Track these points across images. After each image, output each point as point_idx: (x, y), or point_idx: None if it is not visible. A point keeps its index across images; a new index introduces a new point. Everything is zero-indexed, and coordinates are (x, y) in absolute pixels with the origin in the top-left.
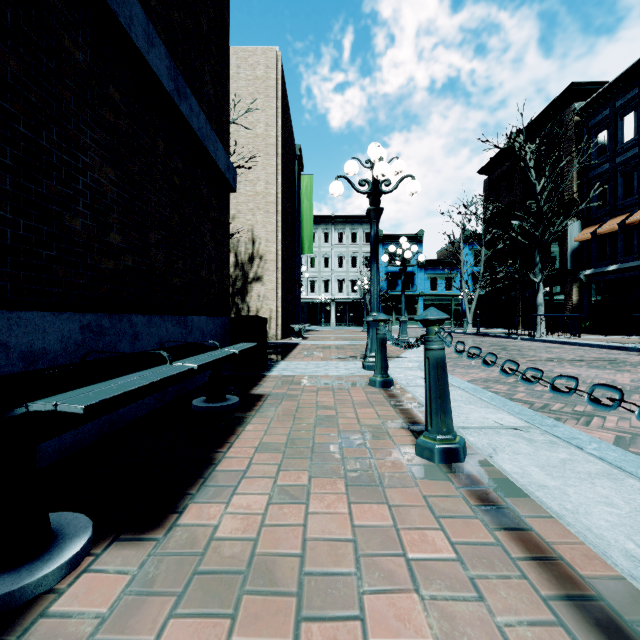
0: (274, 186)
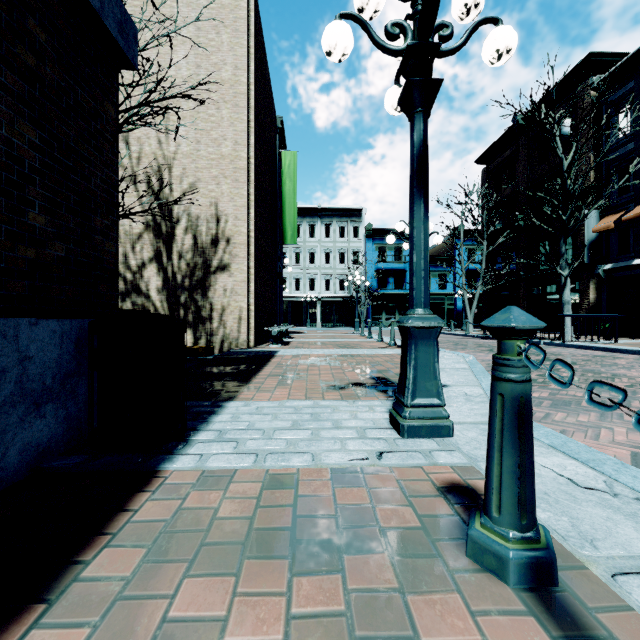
0: (245, 147)
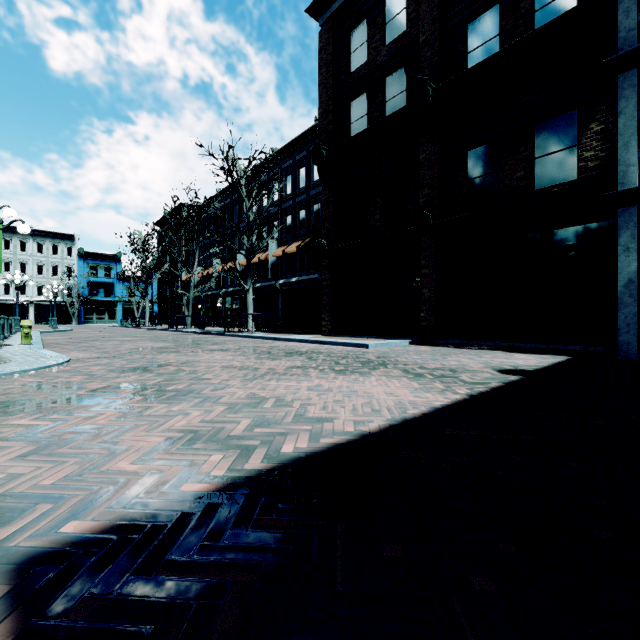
0: None
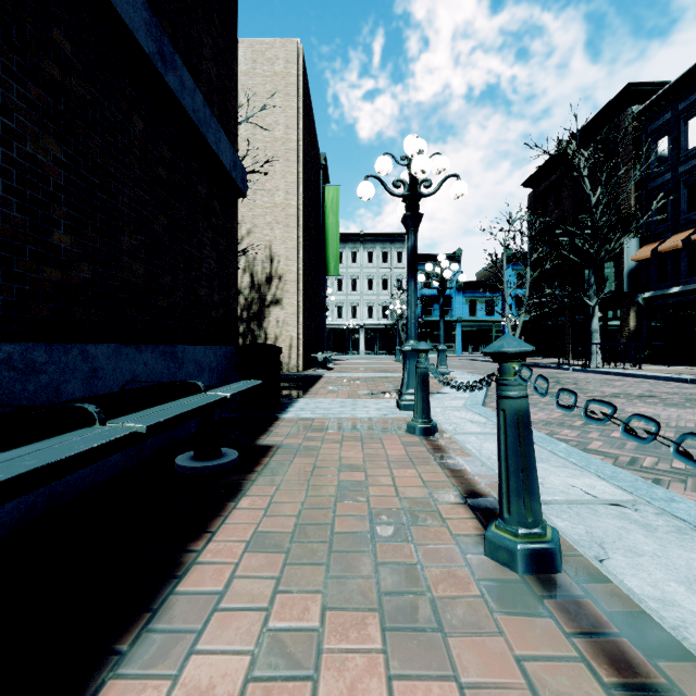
0: (295, 197)
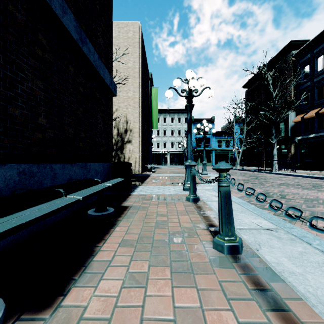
0: (137, 93)
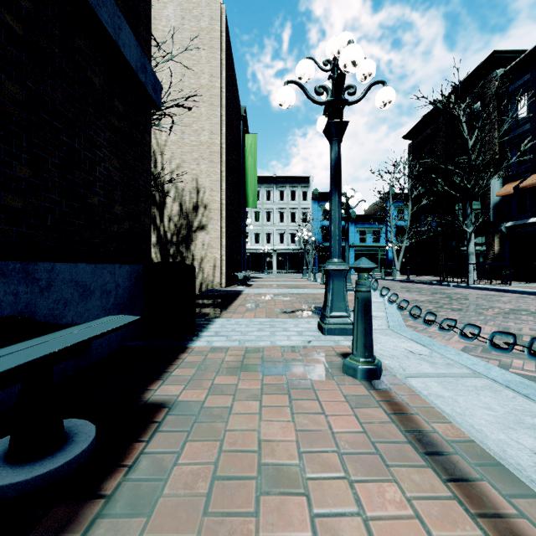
0: (218, 136)
